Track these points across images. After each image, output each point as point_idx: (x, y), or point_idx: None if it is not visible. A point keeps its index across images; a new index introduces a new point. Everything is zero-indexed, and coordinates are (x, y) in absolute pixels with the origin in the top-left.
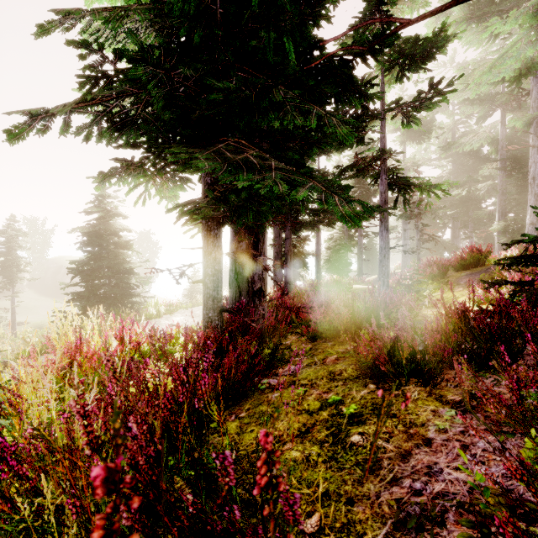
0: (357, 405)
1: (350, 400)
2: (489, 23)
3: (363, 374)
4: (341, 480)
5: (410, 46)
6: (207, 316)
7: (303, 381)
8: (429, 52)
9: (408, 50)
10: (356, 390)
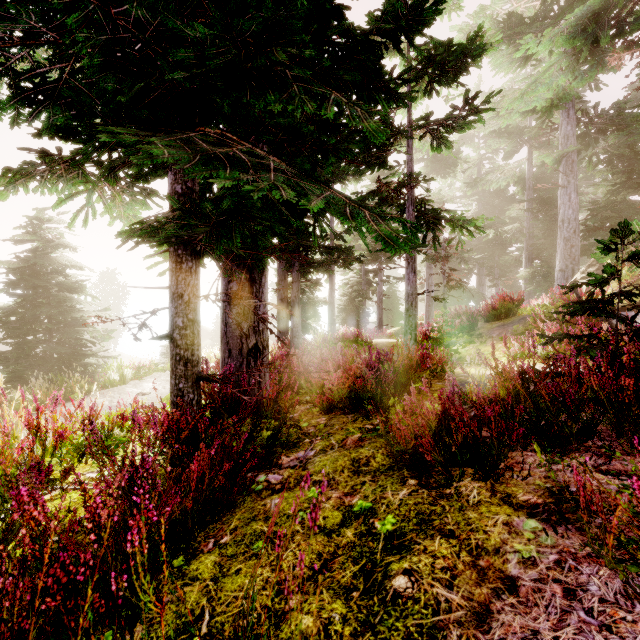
0: (396, 517)
1: (385, 508)
2: (523, 42)
3: (399, 463)
4: None
5: (442, 51)
6: (176, 388)
7: (315, 476)
8: (463, 62)
9: (440, 57)
10: (392, 490)
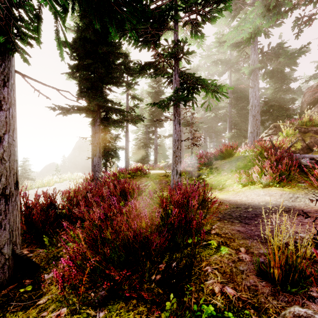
0: None
1: None
2: None
3: None
4: None
5: None
6: None
7: None
8: None
9: None
10: None
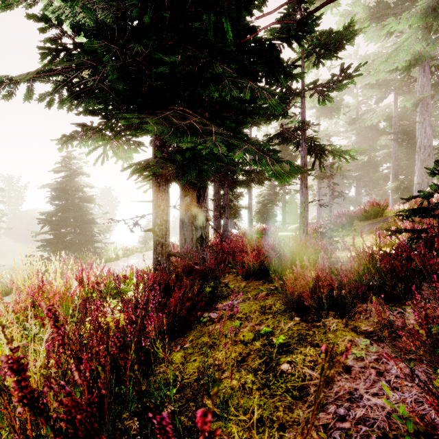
0: (285, 336)
1: (279, 331)
2: (387, 23)
3: (289, 308)
4: (274, 406)
5: (325, 38)
6: (156, 260)
7: (238, 314)
8: (340, 43)
9: (324, 41)
10: (284, 322)
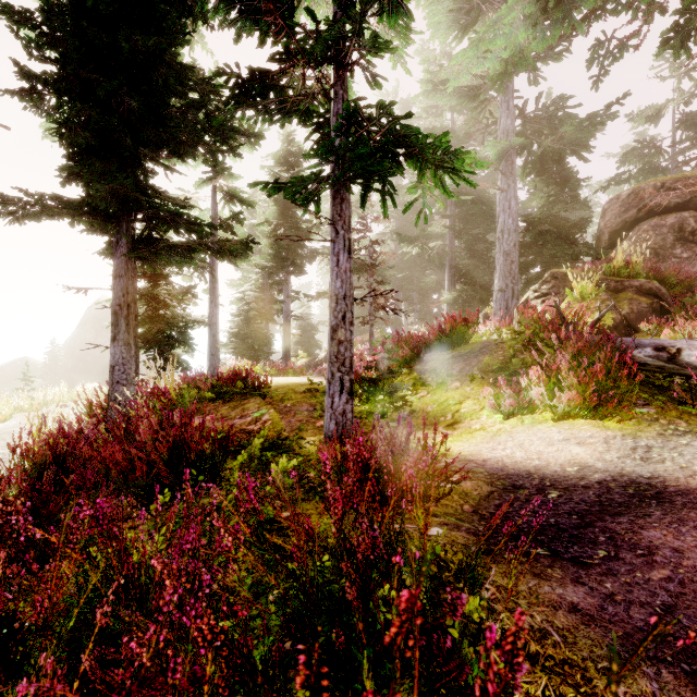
0: None
1: None
2: None
3: None
4: None
5: None
6: None
7: None
8: None
9: None
10: None
